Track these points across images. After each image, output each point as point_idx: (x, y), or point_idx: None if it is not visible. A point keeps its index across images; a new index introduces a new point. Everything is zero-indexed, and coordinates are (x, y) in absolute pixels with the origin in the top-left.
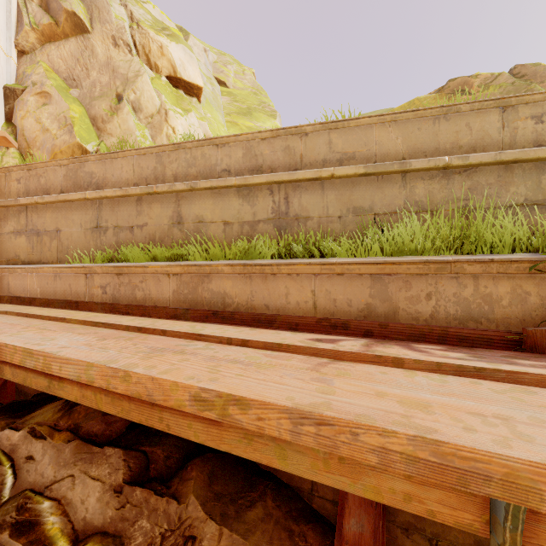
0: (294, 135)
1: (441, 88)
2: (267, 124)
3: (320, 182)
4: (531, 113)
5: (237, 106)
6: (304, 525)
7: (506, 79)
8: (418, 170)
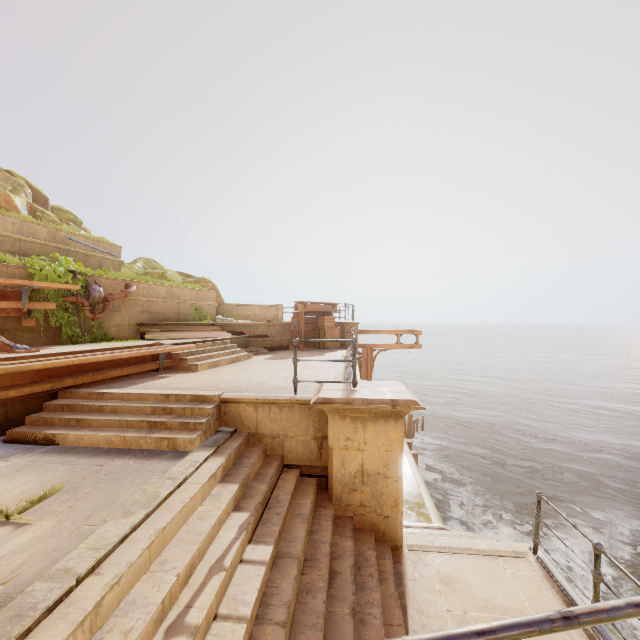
0: None
1: None
2: None
3: None
4: (12, 221)
5: None
6: None
7: None
8: None
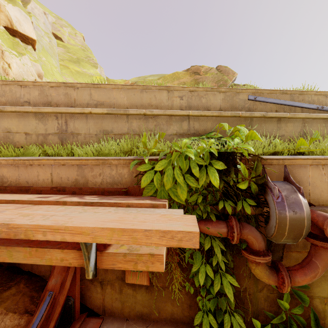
0: (71, 87)
1: (188, 69)
2: (90, 71)
3: (85, 115)
4: (178, 95)
5: (69, 55)
6: (42, 292)
7: (214, 71)
8: (133, 114)
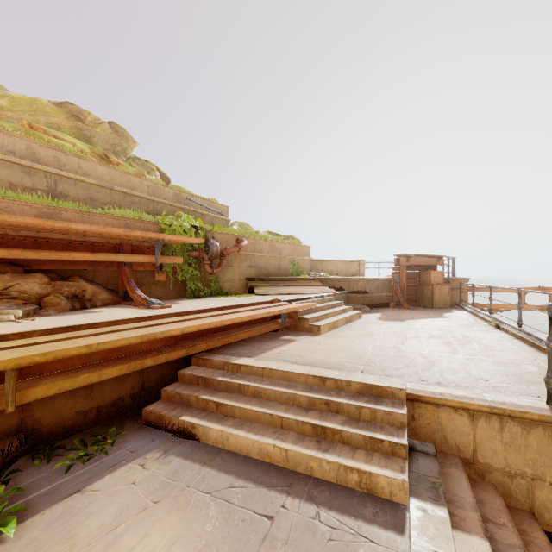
0: (60, 152)
1: (60, 103)
2: None
3: (75, 181)
4: (147, 184)
5: None
6: (109, 290)
7: (108, 128)
8: (116, 190)
